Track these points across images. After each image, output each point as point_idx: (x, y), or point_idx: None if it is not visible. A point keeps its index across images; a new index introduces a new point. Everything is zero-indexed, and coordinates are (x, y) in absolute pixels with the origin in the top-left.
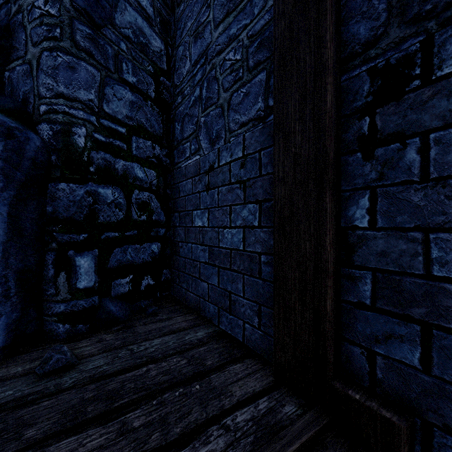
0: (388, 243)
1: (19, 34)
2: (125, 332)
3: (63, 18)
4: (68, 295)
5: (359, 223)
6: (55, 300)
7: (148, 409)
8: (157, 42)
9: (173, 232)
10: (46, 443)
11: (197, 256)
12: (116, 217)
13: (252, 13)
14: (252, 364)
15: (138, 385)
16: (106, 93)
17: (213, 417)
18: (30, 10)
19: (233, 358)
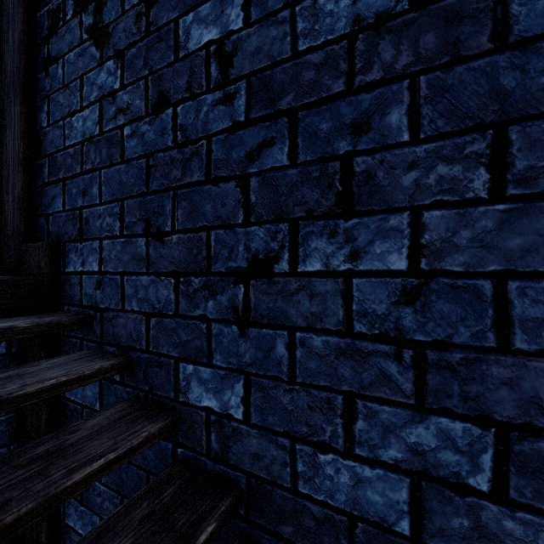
0: (53, 133)
1: None
2: None
3: None
4: None
5: (44, 124)
6: None
7: None
8: None
9: None
10: None
11: None
12: None
13: None
14: None
15: None
16: None
17: None
18: None
19: None
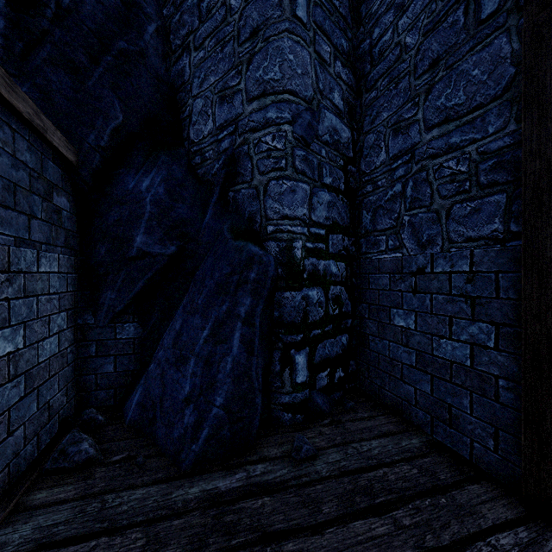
0: None
1: (244, 162)
2: (337, 427)
3: (287, 150)
4: (290, 388)
5: None
6: (281, 392)
7: (408, 512)
8: (345, 132)
9: (359, 322)
10: (343, 520)
11: (397, 356)
12: (319, 315)
13: (484, 130)
14: (491, 488)
15: (385, 487)
16: (313, 203)
17: (473, 533)
18: (256, 143)
19: (465, 476)
